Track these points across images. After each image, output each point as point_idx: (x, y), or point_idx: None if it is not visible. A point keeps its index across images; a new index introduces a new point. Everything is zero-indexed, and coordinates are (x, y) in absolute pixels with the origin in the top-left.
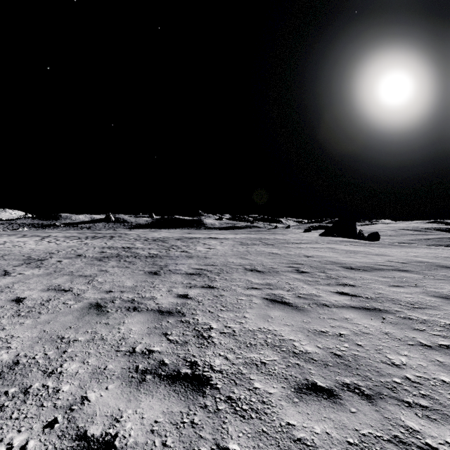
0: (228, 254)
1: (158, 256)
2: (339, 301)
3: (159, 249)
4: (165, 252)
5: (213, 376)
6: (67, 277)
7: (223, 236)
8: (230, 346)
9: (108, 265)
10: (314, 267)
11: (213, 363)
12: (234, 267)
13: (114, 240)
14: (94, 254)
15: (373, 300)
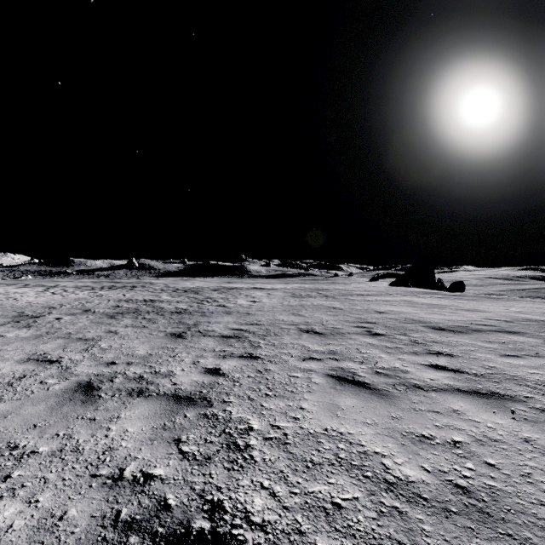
0: (277, 310)
1: (187, 312)
2: (436, 380)
3: (190, 303)
4: (197, 307)
5: (249, 539)
6: (61, 341)
7: (271, 286)
8: (279, 468)
9: (120, 324)
10: (391, 327)
11: (250, 507)
12: (285, 327)
13: (135, 291)
14: (106, 309)
15: (486, 379)
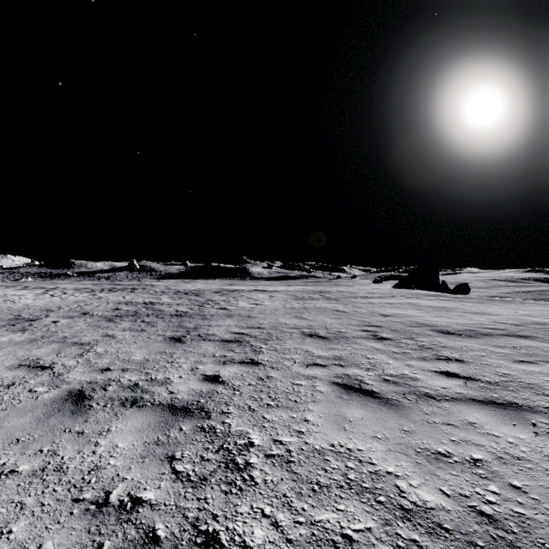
0: (280, 312)
1: (187, 315)
2: (448, 388)
3: (191, 306)
4: (197, 309)
5: None
6: (56, 345)
7: (273, 288)
8: (282, 491)
9: (118, 327)
10: (397, 331)
11: (249, 540)
12: (287, 331)
13: (135, 294)
14: (105, 311)
15: (501, 387)
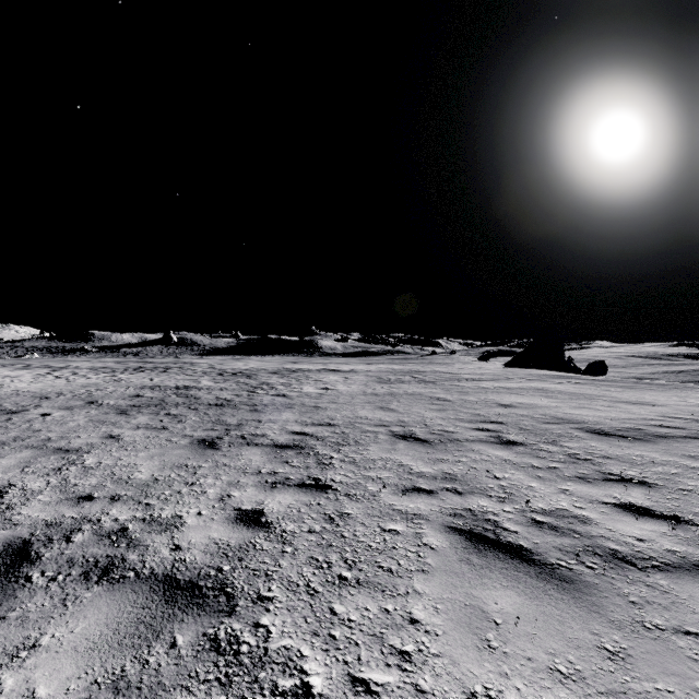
0: (358, 401)
1: (231, 405)
2: (648, 540)
3: (238, 391)
4: (246, 397)
5: None
6: (28, 453)
7: (349, 367)
8: None
9: (130, 423)
10: (529, 430)
11: None
12: (370, 430)
13: (167, 375)
14: (120, 399)
15: None
